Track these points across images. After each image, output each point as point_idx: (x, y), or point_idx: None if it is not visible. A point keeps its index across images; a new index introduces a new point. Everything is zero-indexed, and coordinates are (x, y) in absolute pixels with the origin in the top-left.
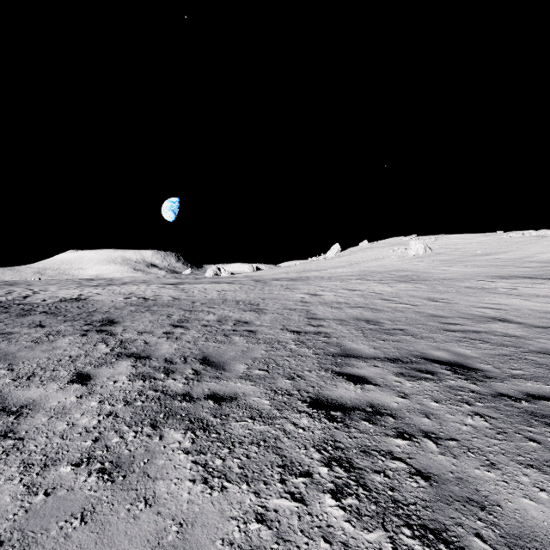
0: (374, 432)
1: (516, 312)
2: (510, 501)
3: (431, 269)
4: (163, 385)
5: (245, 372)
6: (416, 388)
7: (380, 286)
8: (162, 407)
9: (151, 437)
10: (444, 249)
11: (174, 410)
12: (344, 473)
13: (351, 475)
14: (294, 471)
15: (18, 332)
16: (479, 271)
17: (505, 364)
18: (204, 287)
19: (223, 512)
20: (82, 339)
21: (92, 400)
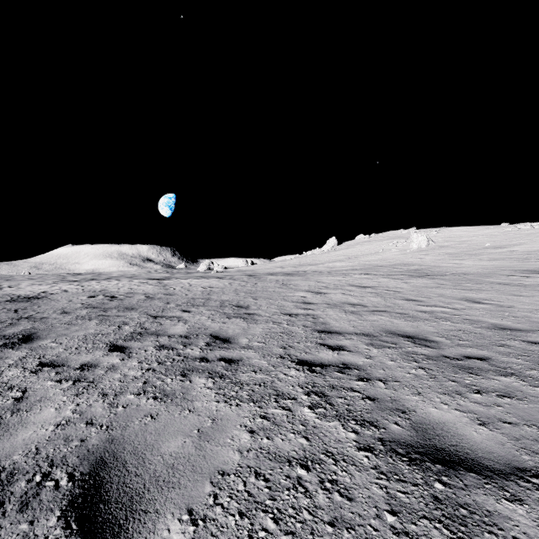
0: None
1: None
2: None
3: (441, 262)
4: None
5: None
6: None
7: (392, 282)
8: None
9: None
10: (448, 242)
11: None
12: None
13: None
14: None
15: None
16: (499, 264)
17: None
18: (189, 283)
19: None
20: None
21: None
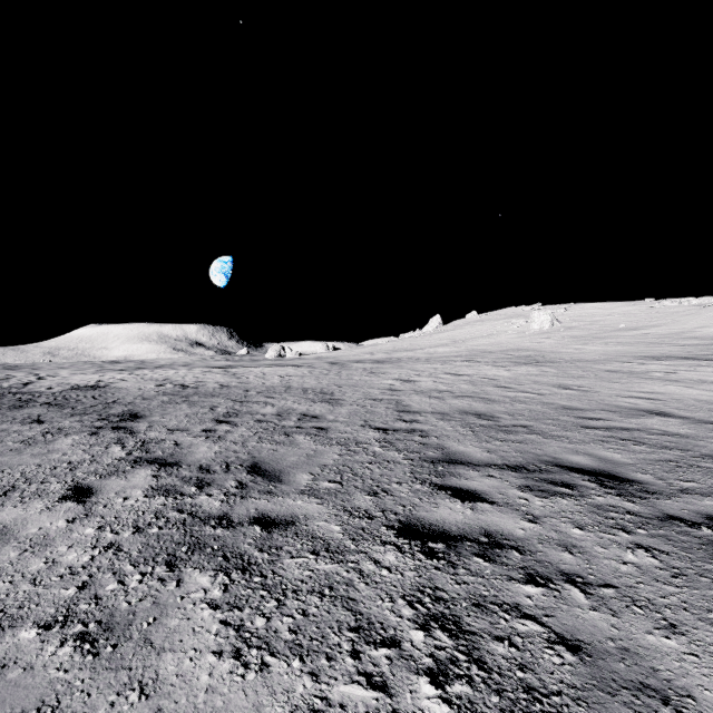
0: (492, 574)
1: (677, 403)
2: (707, 689)
3: (561, 348)
4: (193, 503)
5: (309, 485)
6: (549, 507)
7: (494, 370)
8: (187, 536)
9: (165, 583)
10: (577, 322)
11: (203, 540)
12: (448, 641)
13: (459, 644)
14: (373, 637)
15: (6, 429)
16: (623, 350)
17: (671, 474)
18: (262, 371)
19: (259, 708)
20: (91, 439)
21: (88, 526)
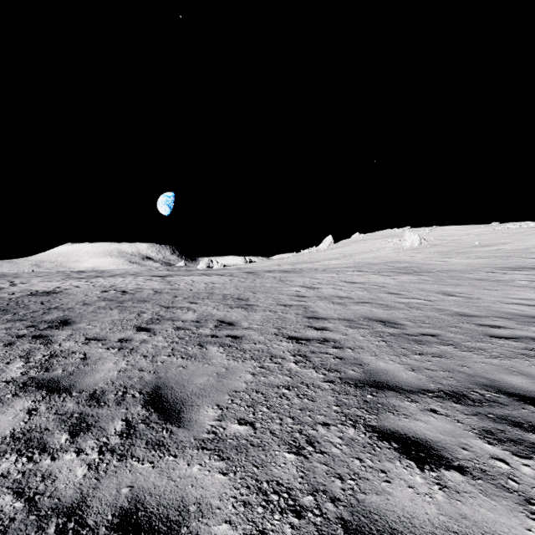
0: None
1: None
2: None
3: (431, 260)
4: (47, 472)
5: (213, 429)
6: None
7: (381, 278)
8: None
9: None
10: (440, 241)
11: None
12: None
13: None
14: None
15: None
16: (483, 262)
17: None
18: (192, 279)
19: None
20: (0, 352)
21: None
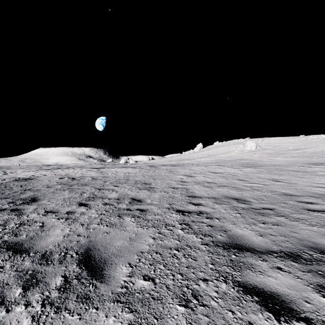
0: None
1: None
2: None
3: (263, 158)
4: (0, 323)
5: (125, 284)
6: None
7: (233, 170)
8: None
9: None
10: (268, 146)
11: None
12: None
13: None
14: None
15: None
16: (295, 160)
17: None
18: (116, 170)
19: None
20: None
21: None
